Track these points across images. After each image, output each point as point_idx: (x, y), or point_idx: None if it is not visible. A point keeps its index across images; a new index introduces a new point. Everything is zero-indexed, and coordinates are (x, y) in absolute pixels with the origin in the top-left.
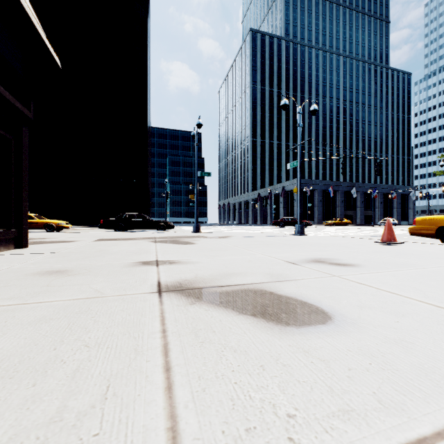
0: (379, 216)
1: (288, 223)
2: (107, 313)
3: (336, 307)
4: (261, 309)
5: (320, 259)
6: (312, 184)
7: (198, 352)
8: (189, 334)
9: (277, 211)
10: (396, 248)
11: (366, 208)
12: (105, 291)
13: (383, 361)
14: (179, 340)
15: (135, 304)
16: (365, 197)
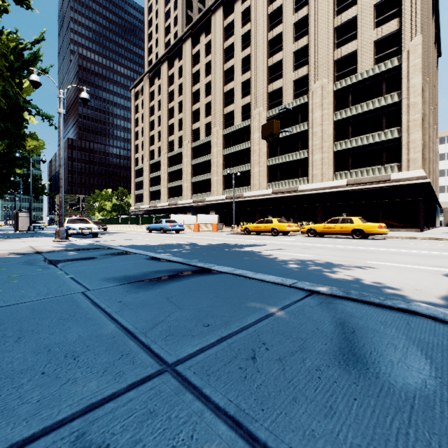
0: None
1: None
2: None
3: None
4: None
5: None
6: None
7: None
8: None
9: None
10: None
11: None
12: None
13: None
14: None
15: None
16: None
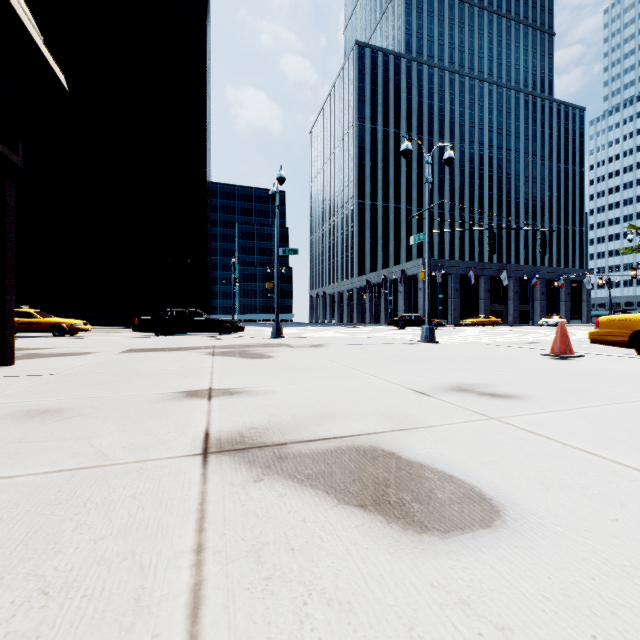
0: (540, 312)
1: (411, 322)
2: (105, 503)
3: (504, 487)
4: (376, 491)
5: (464, 385)
6: (445, 266)
7: (258, 606)
8: (245, 557)
9: (394, 304)
10: (574, 364)
11: (522, 301)
12: (113, 452)
13: (617, 630)
14: (224, 573)
15: (158, 483)
16: (520, 285)
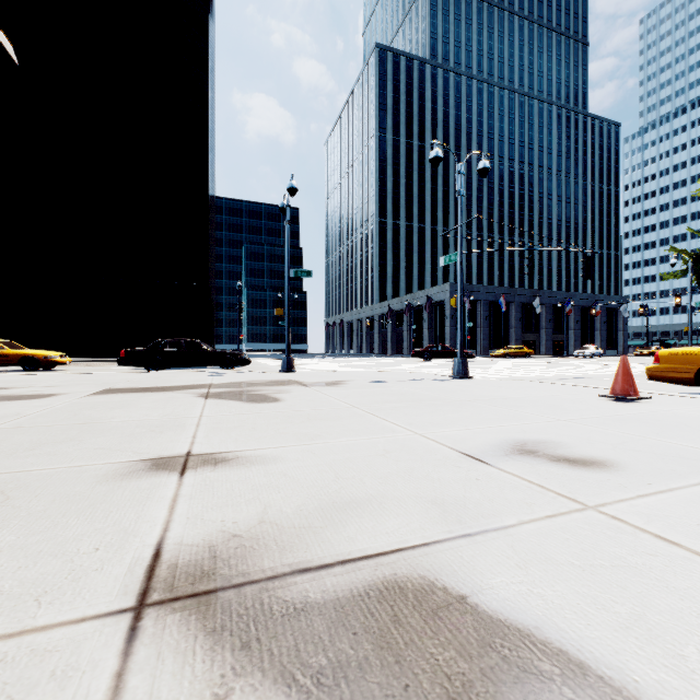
0: (575, 341)
1: (438, 353)
2: None
3: None
4: None
5: (526, 443)
6: (473, 291)
7: None
8: None
9: (418, 333)
10: (644, 408)
11: (555, 330)
12: None
13: None
14: None
15: None
16: (553, 312)
